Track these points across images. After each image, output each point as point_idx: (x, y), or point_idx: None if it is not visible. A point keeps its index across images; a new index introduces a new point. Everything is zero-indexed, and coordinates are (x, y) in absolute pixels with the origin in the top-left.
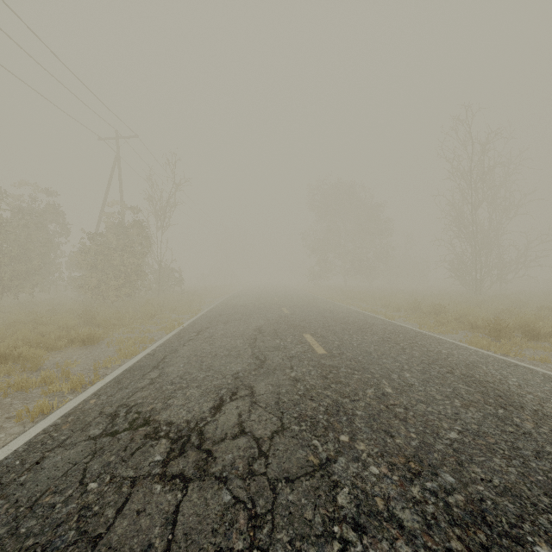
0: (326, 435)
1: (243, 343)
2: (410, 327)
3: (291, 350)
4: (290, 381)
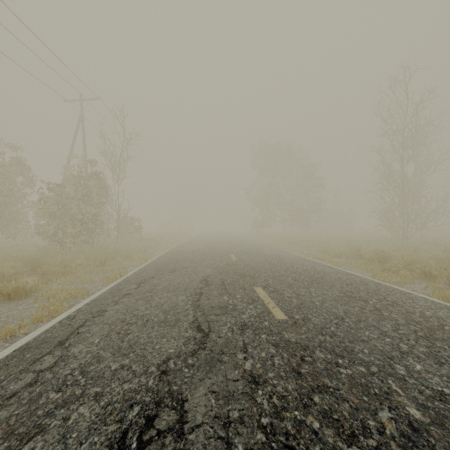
0: None
1: (185, 301)
2: (364, 276)
3: (243, 313)
4: (244, 384)
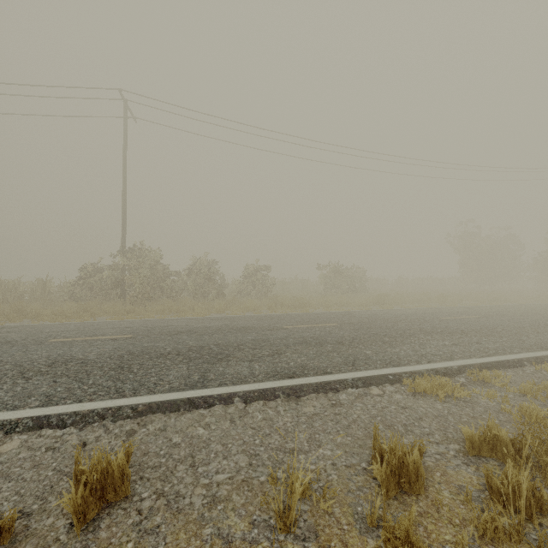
0: None
1: None
2: None
3: None
4: None
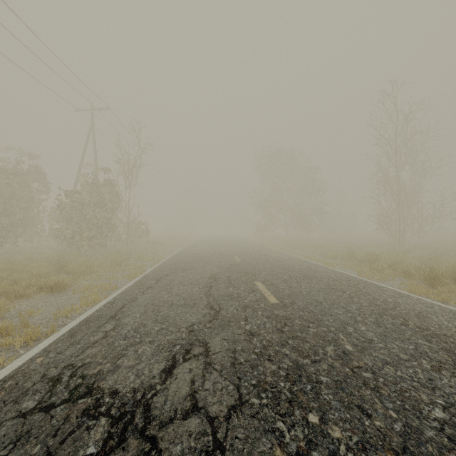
0: (292, 414)
1: (199, 291)
2: (350, 274)
3: (245, 299)
4: (245, 336)
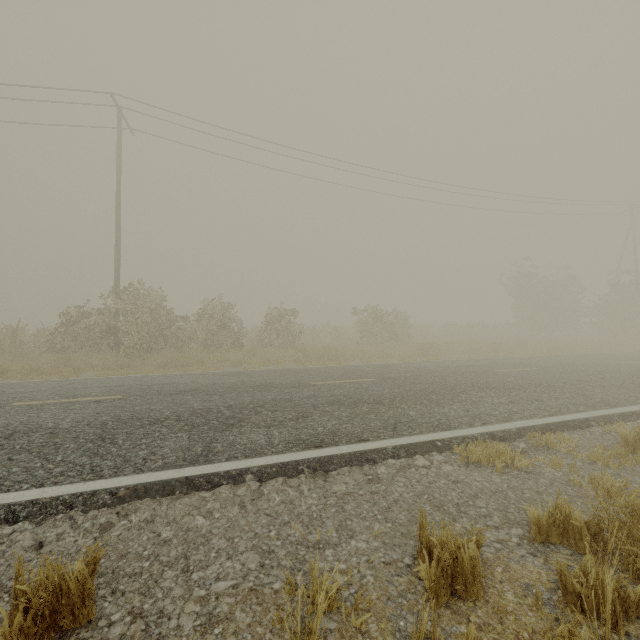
0: None
1: None
2: None
3: None
4: None
